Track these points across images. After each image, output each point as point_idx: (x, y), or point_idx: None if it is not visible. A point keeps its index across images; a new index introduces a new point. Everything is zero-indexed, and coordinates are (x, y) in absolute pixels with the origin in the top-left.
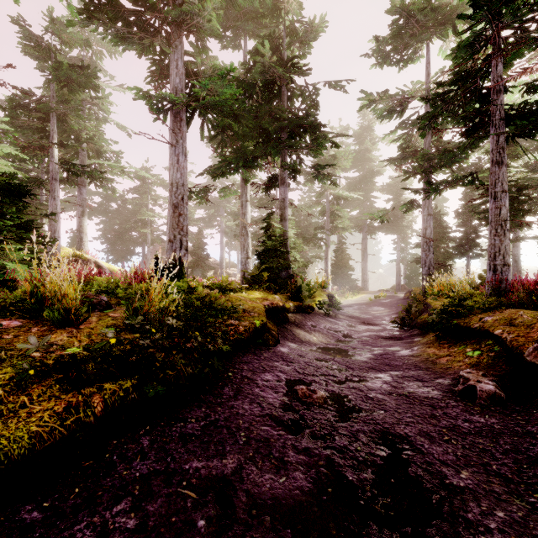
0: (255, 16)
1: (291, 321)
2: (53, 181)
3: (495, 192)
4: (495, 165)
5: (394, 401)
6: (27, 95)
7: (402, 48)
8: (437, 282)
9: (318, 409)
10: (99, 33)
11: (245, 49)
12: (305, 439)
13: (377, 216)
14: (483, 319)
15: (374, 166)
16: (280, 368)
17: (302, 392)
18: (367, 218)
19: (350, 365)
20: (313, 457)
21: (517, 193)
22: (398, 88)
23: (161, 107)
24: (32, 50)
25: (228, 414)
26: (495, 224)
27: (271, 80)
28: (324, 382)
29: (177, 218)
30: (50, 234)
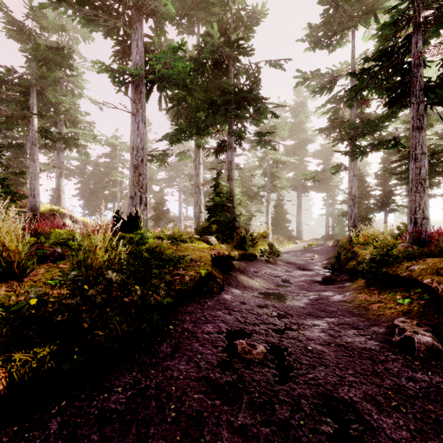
0: (206, 6)
1: (236, 268)
2: (33, 147)
3: (416, 154)
4: (415, 130)
5: (333, 353)
6: (10, 72)
7: (331, 34)
8: (362, 232)
9: (257, 367)
10: (68, 15)
11: (198, 34)
12: (242, 410)
13: (310, 177)
14: (410, 268)
15: (307, 135)
16: (222, 318)
17: (241, 347)
18: (302, 178)
19: (289, 311)
20: (250, 439)
21: (430, 157)
22: (328, 68)
23: (123, 80)
24: (15, 33)
25: (161, 378)
26: (416, 182)
27: (220, 59)
28: (264, 332)
29: (137, 178)
30: (30, 192)
